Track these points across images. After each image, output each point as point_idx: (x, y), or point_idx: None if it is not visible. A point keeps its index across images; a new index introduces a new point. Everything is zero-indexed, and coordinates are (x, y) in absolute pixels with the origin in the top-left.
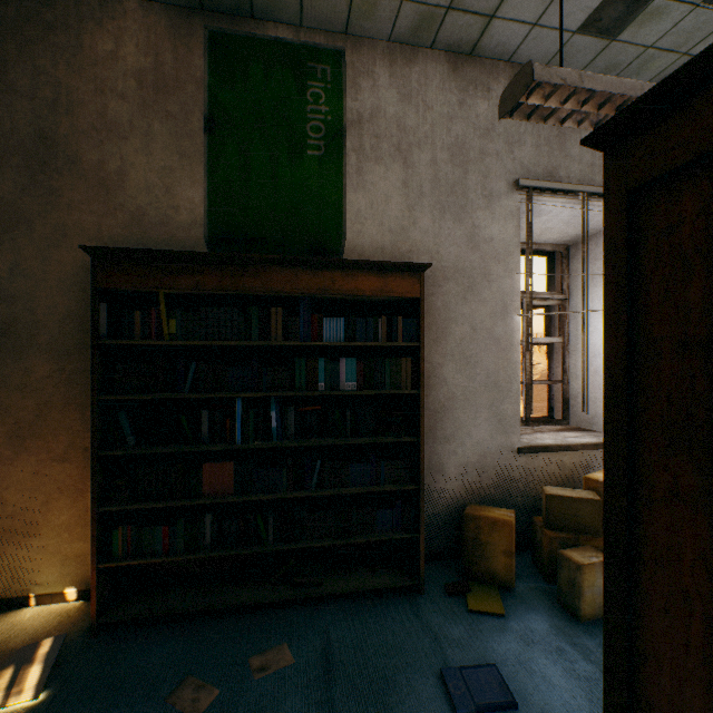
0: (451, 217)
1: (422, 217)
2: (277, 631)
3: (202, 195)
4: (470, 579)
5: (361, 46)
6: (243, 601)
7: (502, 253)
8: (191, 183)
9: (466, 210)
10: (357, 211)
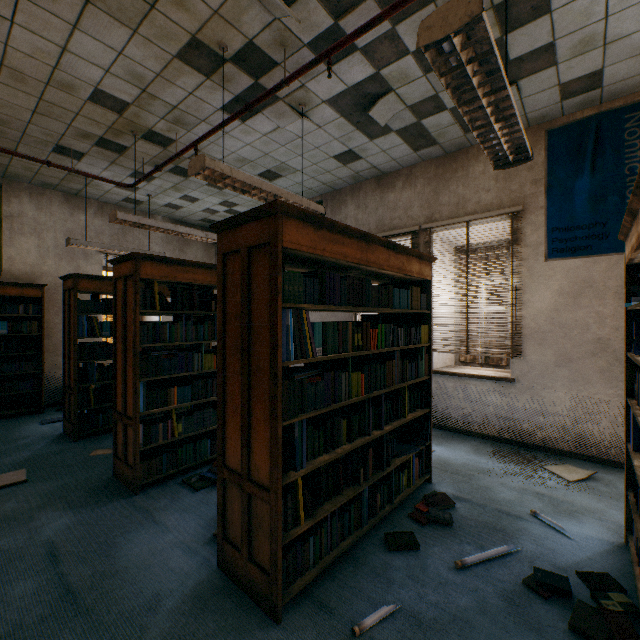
0: (66, 262)
1: (50, 261)
2: None
3: None
4: None
5: (13, 184)
6: None
7: None
8: None
9: (74, 259)
10: (10, 256)
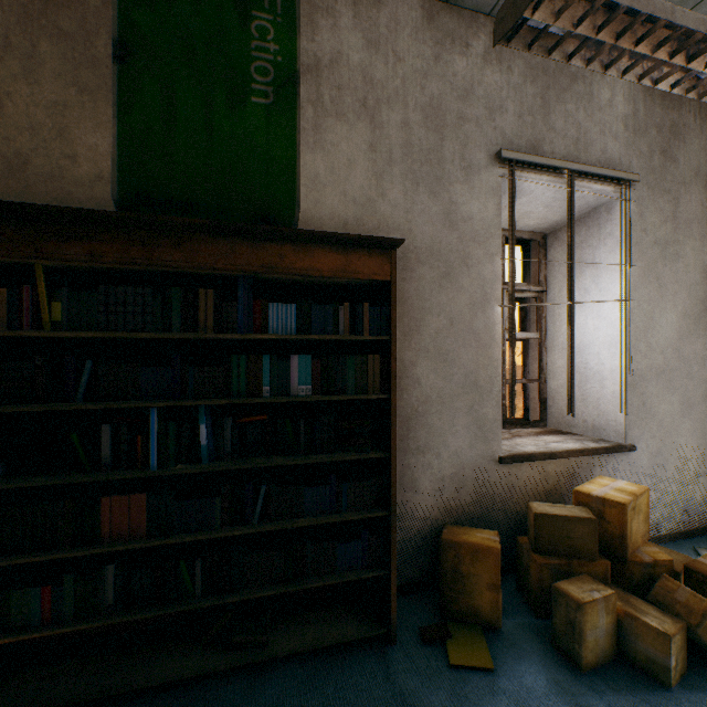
0: (426, 190)
1: (392, 188)
2: None
3: (109, 143)
4: (449, 618)
5: None
6: (159, 678)
7: (483, 234)
8: (94, 125)
9: (442, 182)
10: (314, 175)
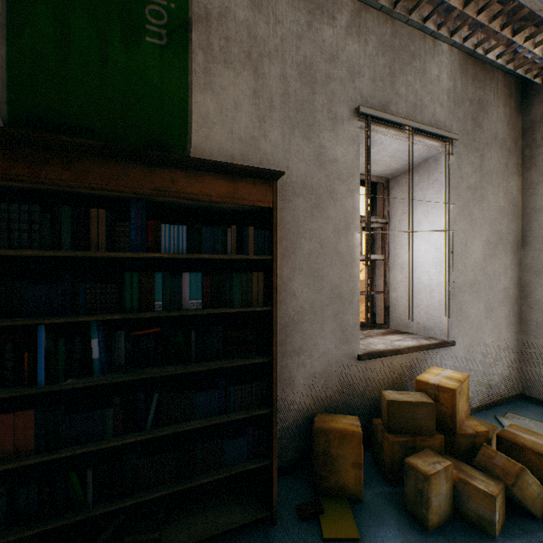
0: (300, 134)
1: (273, 130)
2: None
3: None
4: (321, 494)
5: None
6: None
7: (345, 174)
8: None
9: (313, 129)
10: (204, 113)
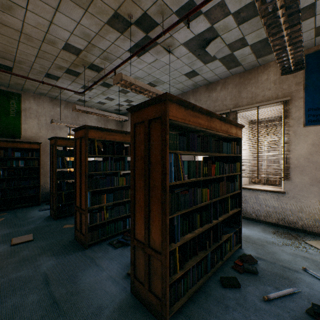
0: (51, 131)
1: (43, 131)
2: (3, 212)
3: None
4: None
5: (26, 93)
6: None
7: None
8: None
9: (54, 130)
10: (25, 128)
